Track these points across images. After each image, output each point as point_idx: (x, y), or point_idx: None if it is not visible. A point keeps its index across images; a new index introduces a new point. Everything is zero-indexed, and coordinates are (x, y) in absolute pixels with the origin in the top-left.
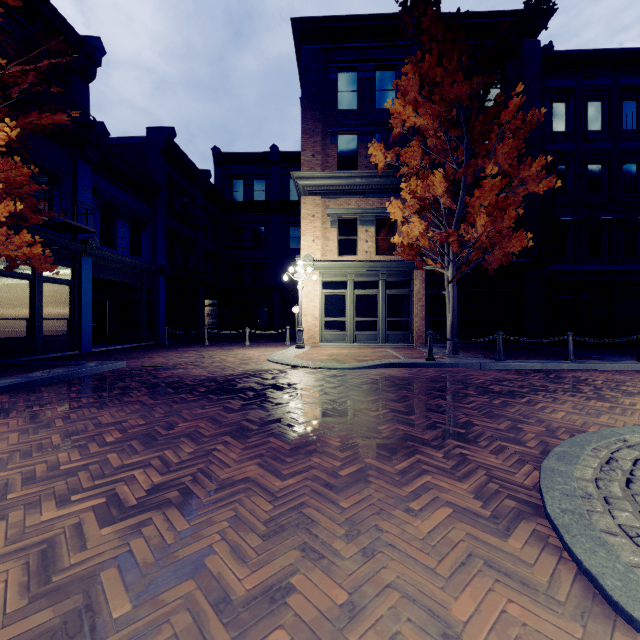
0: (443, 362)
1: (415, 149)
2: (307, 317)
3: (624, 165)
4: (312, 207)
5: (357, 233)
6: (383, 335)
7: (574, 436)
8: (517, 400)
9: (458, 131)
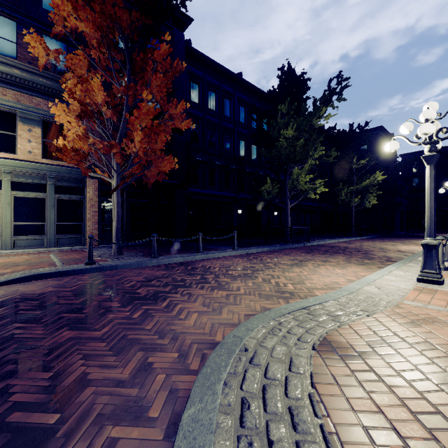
0: (102, 265)
1: (81, 58)
2: None
3: (225, 135)
4: None
5: (17, 129)
6: (52, 239)
7: (205, 363)
8: (159, 305)
9: (121, 55)
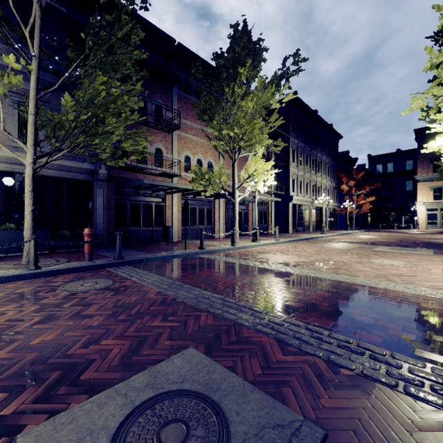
0: None
1: None
2: (419, 220)
3: None
4: (422, 186)
5: (442, 192)
6: None
7: None
8: None
9: None
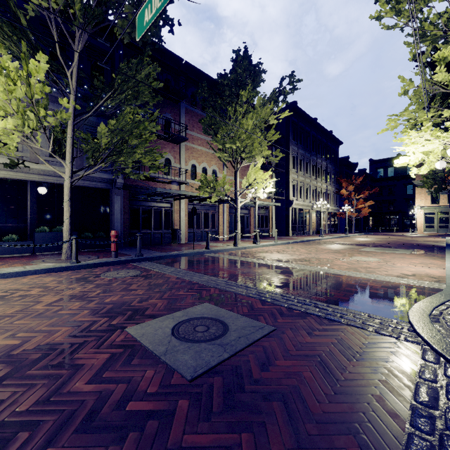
0: None
1: None
2: (418, 224)
3: None
4: (420, 190)
5: (439, 197)
6: None
7: None
8: None
9: None
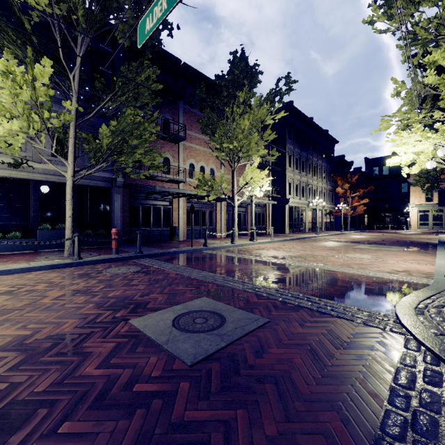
0: None
1: None
2: (412, 221)
3: None
4: (414, 188)
5: (433, 195)
6: (444, 227)
7: None
8: None
9: None
